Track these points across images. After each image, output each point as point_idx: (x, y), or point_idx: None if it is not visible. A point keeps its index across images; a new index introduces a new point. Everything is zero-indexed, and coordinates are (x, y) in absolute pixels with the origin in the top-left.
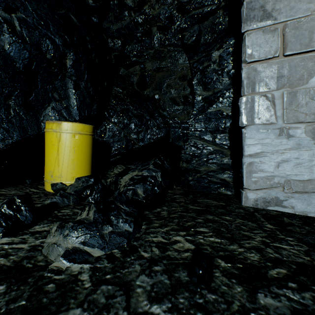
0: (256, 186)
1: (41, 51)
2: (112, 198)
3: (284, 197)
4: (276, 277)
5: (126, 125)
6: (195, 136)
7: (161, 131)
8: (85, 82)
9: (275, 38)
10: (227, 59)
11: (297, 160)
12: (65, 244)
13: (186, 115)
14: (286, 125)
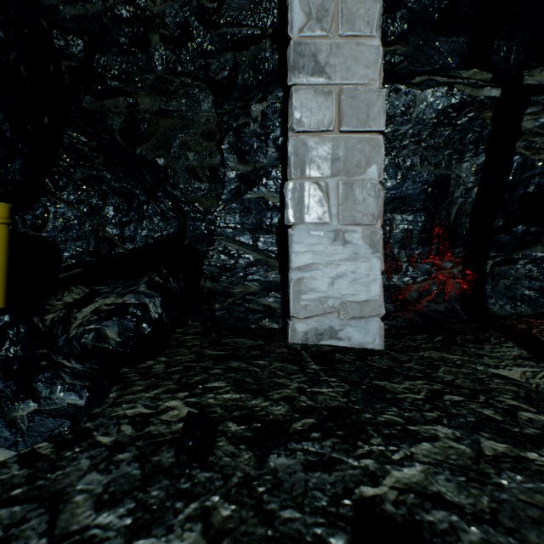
0: (306, 312)
1: None
2: None
3: (339, 326)
4: (300, 429)
5: (96, 209)
6: (226, 236)
7: (169, 224)
8: None
9: (329, 105)
10: (273, 120)
11: (353, 275)
12: None
13: (215, 200)
14: (342, 227)
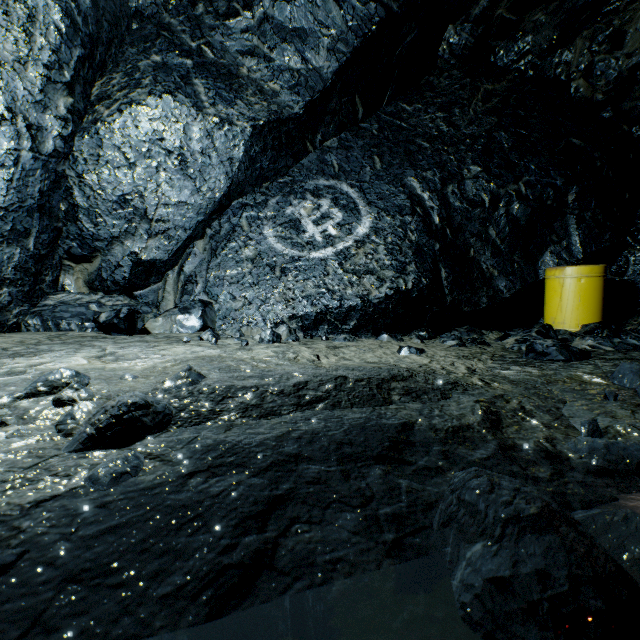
0: None
1: (541, 202)
2: None
3: None
4: None
5: None
6: None
7: None
8: (592, 210)
9: None
10: None
11: None
12: (586, 343)
13: None
14: None
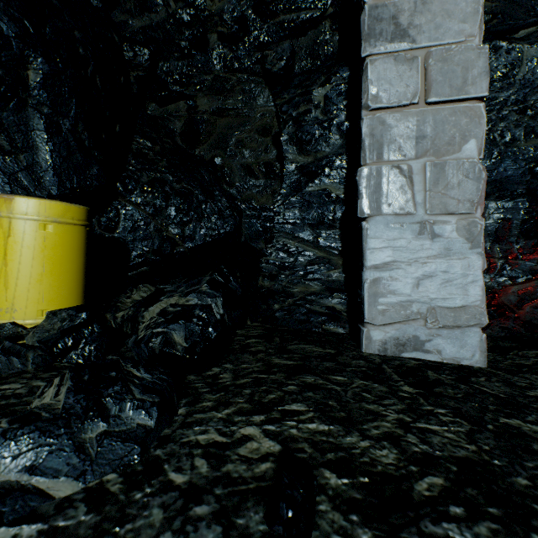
0: (384, 318)
1: None
2: (125, 350)
3: (426, 336)
4: (429, 496)
5: (159, 210)
6: (285, 233)
7: (225, 222)
8: (73, 120)
9: (413, 73)
10: (337, 103)
11: (445, 275)
12: None
13: (270, 196)
14: (430, 218)
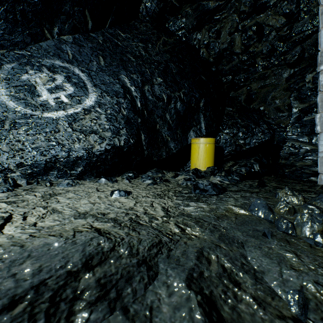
0: None
1: (190, 104)
2: None
3: None
4: None
5: (235, 134)
6: (292, 139)
7: (265, 135)
8: (209, 112)
9: None
10: None
11: None
12: (216, 179)
13: None
14: None
